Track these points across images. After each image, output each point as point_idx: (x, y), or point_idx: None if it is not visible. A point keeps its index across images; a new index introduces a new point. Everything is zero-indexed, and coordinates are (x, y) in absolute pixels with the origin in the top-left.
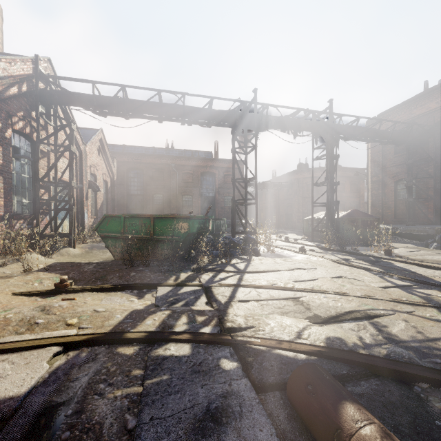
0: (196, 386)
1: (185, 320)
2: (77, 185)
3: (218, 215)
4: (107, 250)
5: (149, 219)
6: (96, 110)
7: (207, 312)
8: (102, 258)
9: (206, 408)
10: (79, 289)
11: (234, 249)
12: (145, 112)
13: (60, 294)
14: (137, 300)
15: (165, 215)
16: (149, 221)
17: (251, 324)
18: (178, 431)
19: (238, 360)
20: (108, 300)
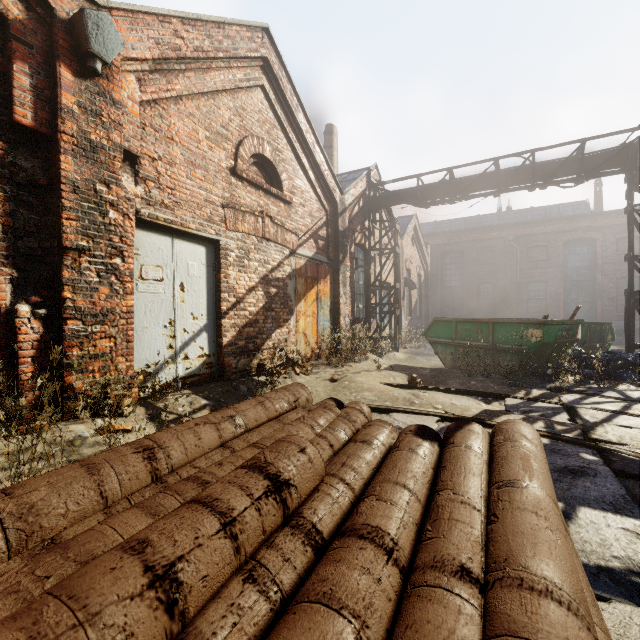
0: (554, 457)
1: (541, 425)
2: None
3: (601, 312)
4: (430, 357)
5: (486, 324)
6: (420, 204)
7: (568, 424)
8: (428, 365)
9: (563, 467)
10: (428, 388)
11: (623, 370)
12: (476, 190)
13: (414, 389)
14: (484, 404)
15: (508, 319)
16: (487, 326)
17: (625, 442)
18: None
19: (600, 457)
20: (457, 400)
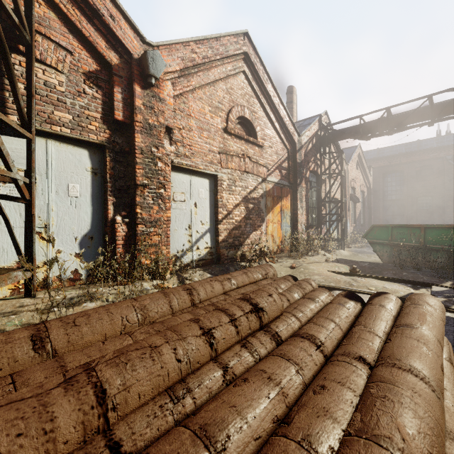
0: None
1: None
2: None
3: None
4: (370, 255)
5: (418, 229)
6: (362, 137)
7: None
8: (368, 260)
9: None
10: (365, 275)
11: None
12: (411, 122)
13: (354, 276)
14: (413, 290)
15: (439, 225)
16: (419, 231)
17: None
18: (452, 334)
19: None
20: (389, 285)
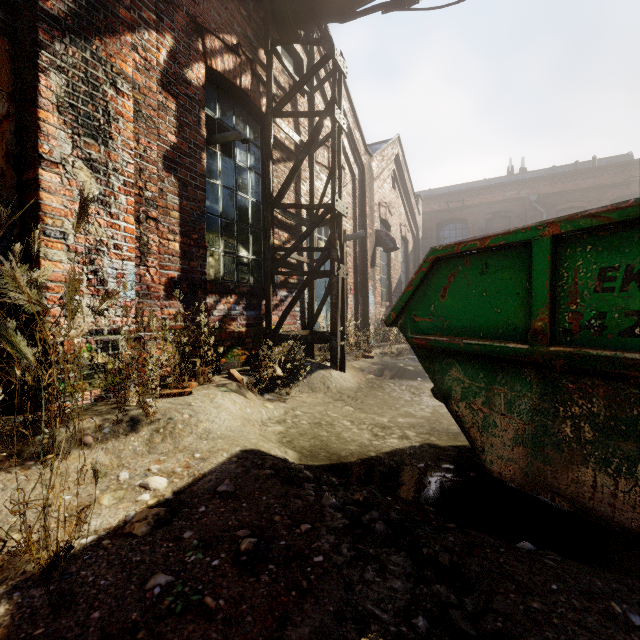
0: None
1: None
2: (354, 233)
3: None
4: (420, 383)
5: None
6: None
7: None
8: (412, 423)
9: None
10: None
11: None
12: None
13: None
14: None
15: None
16: None
17: None
18: None
19: None
20: None
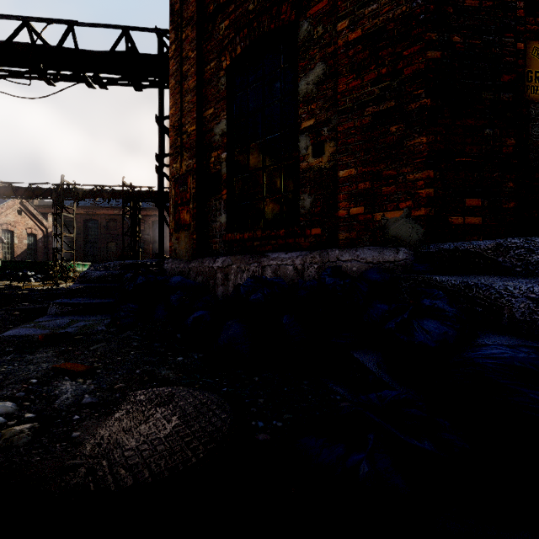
0: None
1: None
2: None
3: None
4: None
5: None
6: None
7: None
8: None
9: None
10: None
11: None
12: None
13: None
14: None
15: None
16: None
17: None
18: None
19: None
20: None
